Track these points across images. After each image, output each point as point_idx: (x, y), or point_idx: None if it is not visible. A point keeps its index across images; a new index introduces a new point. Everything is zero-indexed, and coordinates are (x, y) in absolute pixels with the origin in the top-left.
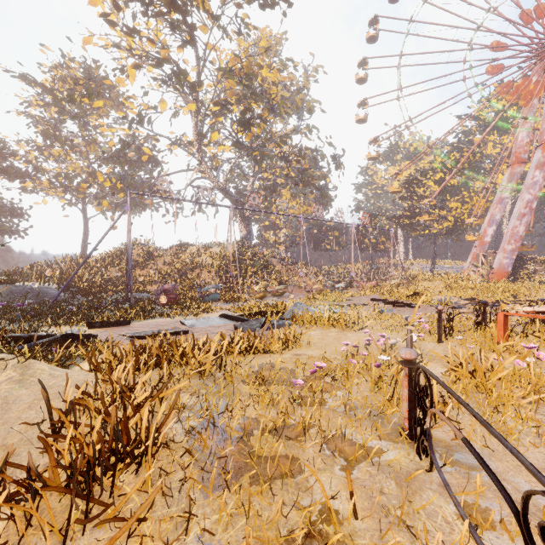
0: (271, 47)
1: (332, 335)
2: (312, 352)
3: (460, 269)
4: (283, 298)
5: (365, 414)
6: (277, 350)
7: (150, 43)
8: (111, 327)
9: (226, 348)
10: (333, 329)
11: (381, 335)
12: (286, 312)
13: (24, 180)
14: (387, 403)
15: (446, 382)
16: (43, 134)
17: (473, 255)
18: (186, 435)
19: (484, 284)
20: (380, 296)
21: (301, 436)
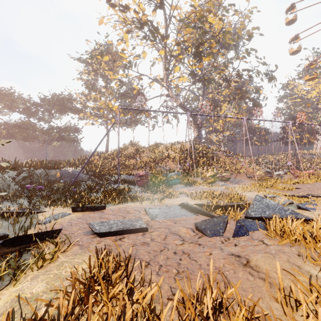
0: None
1: None
2: None
3: None
4: (228, 182)
5: None
6: None
7: (135, 14)
8: (89, 211)
9: None
10: None
11: None
12: (249, 208)
13: (79, 113)
14: None
15: None
16: (86, 87)
17: None
18: None
19: None
20: None
21: None
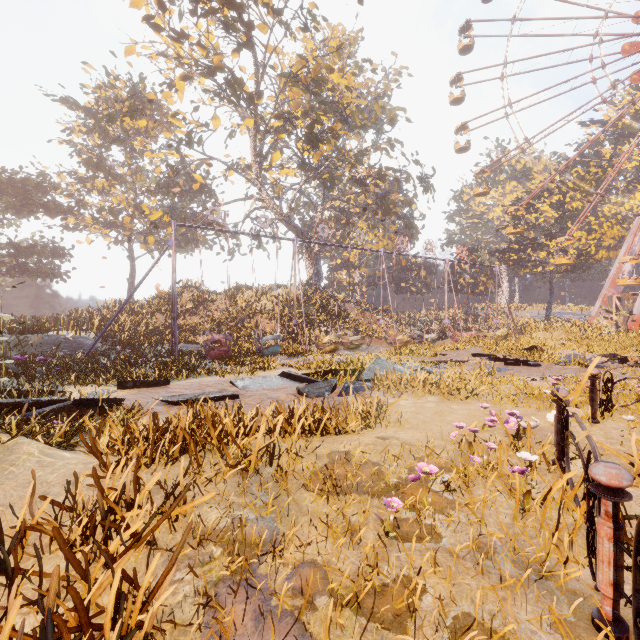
0: (344, 46)
1: (430, 406)
2: (404, 435)
3: (585, 316)
4: (358, 351)
5: (522, 579)
6: (354, 429)
7: (200, 49)
8: (145, 387)
9: (282, 427)
10: (430, 398)
11: (510, 412)
12: (364, 372)
13: (66, 217)
14: (545, 542)
15: (634, 499)
16: (84, 164)
17: (604, 298)
18: (203, 599)
19: (624, 336)
20: (483, 350)
21: (403, 616)
